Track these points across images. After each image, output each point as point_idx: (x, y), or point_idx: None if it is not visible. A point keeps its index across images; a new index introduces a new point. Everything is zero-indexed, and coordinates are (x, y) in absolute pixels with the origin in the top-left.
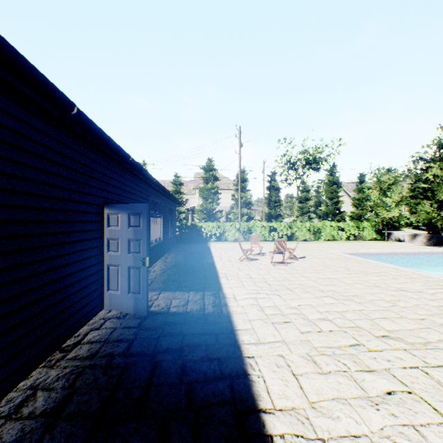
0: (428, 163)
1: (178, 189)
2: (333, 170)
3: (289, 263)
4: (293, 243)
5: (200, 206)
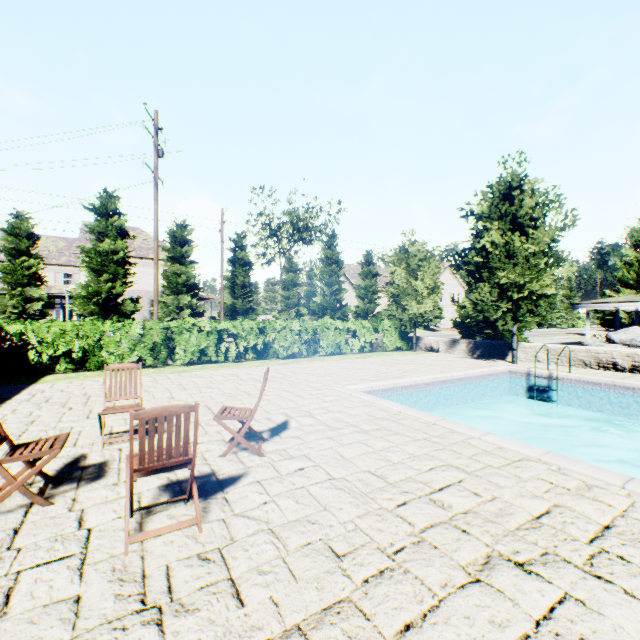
0: (483, 221)
1: (24, 246)
2: (333, 242)
3: (224, 488)
4: (267, 365)
5: (82, 287)
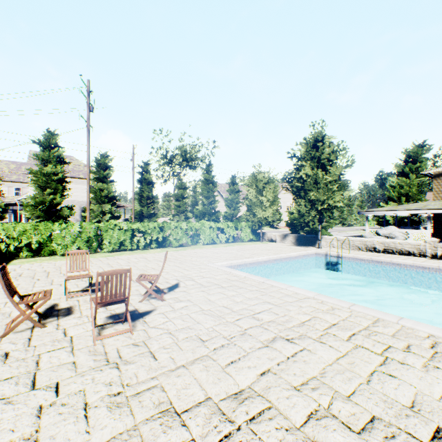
0: (301, 161)
1: None
2: (210, 169)
3: (143, 316)
4: (165, 251)
5: (31, 198)
